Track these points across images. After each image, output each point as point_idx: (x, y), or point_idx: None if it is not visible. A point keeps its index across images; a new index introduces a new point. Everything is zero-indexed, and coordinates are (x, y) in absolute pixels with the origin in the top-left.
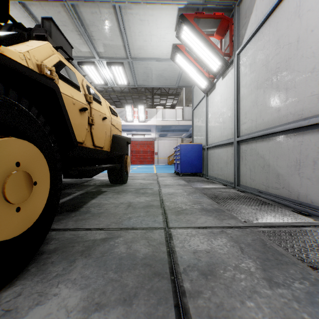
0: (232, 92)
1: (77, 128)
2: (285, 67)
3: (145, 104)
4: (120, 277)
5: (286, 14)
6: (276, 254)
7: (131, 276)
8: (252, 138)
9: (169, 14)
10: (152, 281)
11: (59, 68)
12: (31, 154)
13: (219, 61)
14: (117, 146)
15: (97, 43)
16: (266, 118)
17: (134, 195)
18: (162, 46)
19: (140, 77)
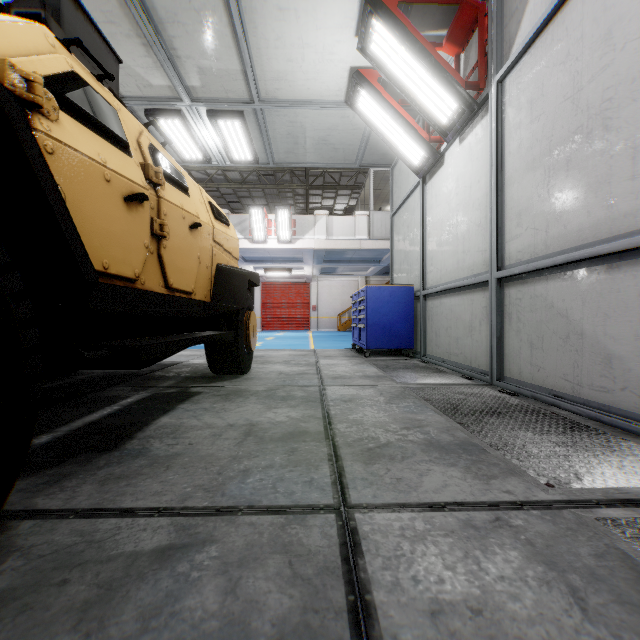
0: (485, 169)
1: (118, 243)
2: (628, 95)
3: (292, 208)
4: None
5: None
6: None
7: None
8: (536, 270)
9: None
10: None
11: (64, 85)
12: None
13: (454, 100)
14: (226, 291)
15: (185, 65)
16: (574, 222)
17: (264, 404)
18: (327, 73)
19: (280, 144)
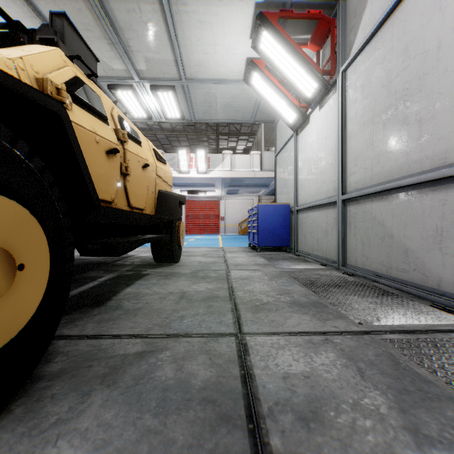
0: (335, 128)
1: (103, 180)
2: (417, 88)
3: (207, 148)
4: (163, 426)
5: (419, 8)
6: (417, 381)
7: (182, 423)
8: (365, 195)
9: (242, 13)
10: (216, 433)
11: (73, 86)
12: (14, 219)
13: (315, 82)
14: (165, 208)
15: (136, 56)
16: (387, 165)
17: (190, 280)
18: (231, 61)
19: (199, 107)
